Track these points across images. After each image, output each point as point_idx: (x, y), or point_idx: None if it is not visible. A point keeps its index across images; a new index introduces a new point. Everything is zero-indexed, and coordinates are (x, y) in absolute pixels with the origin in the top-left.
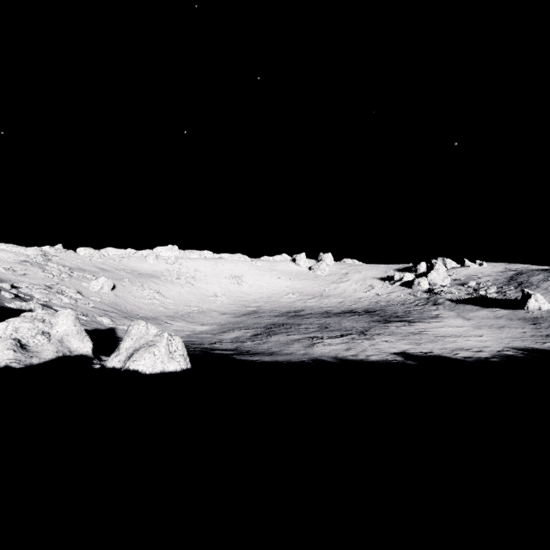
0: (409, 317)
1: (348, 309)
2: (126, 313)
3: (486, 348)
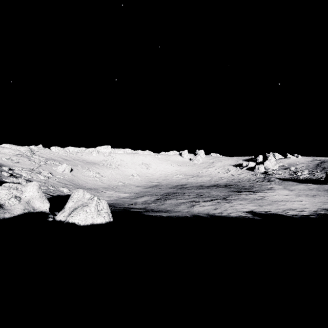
0: (253, 189)
1: (214, 184)
2: (78, 185)
3: (306, 209)
